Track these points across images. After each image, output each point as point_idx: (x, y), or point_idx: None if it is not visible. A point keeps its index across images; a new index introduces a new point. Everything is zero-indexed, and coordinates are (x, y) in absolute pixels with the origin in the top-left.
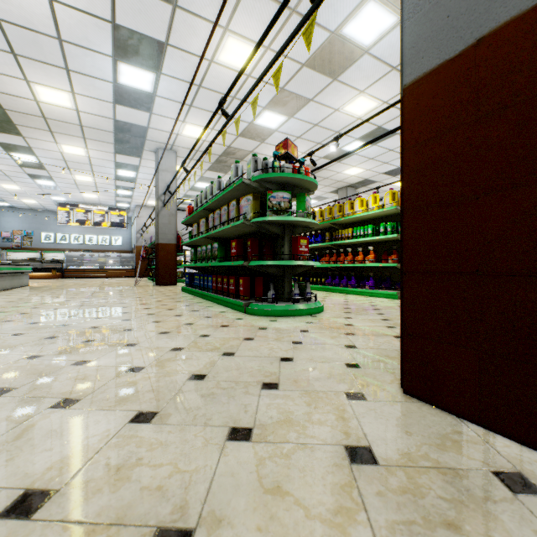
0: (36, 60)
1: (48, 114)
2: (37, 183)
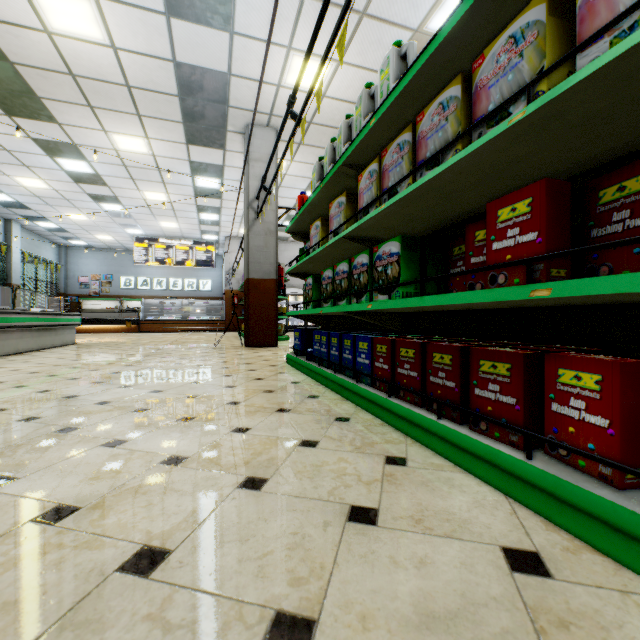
0: None
1: (74, 65)
2: (103, 209)
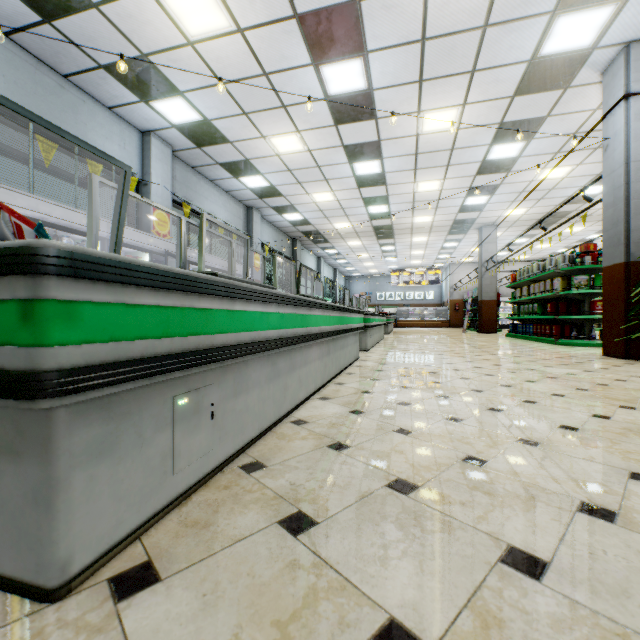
0: (422, 209)
1: (414, 227)
2: (385, 260)
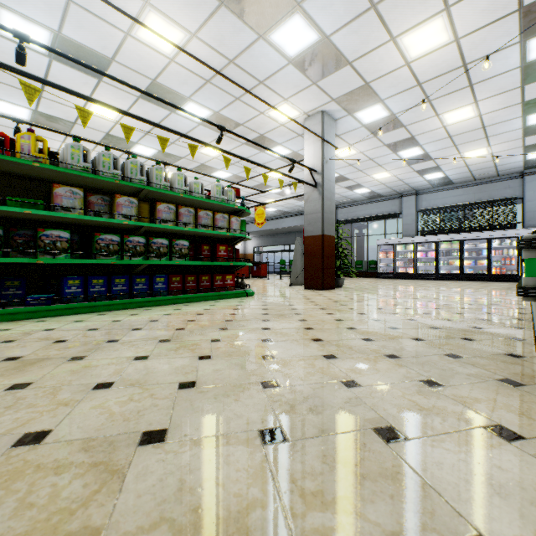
0: None
1: None
2: None
